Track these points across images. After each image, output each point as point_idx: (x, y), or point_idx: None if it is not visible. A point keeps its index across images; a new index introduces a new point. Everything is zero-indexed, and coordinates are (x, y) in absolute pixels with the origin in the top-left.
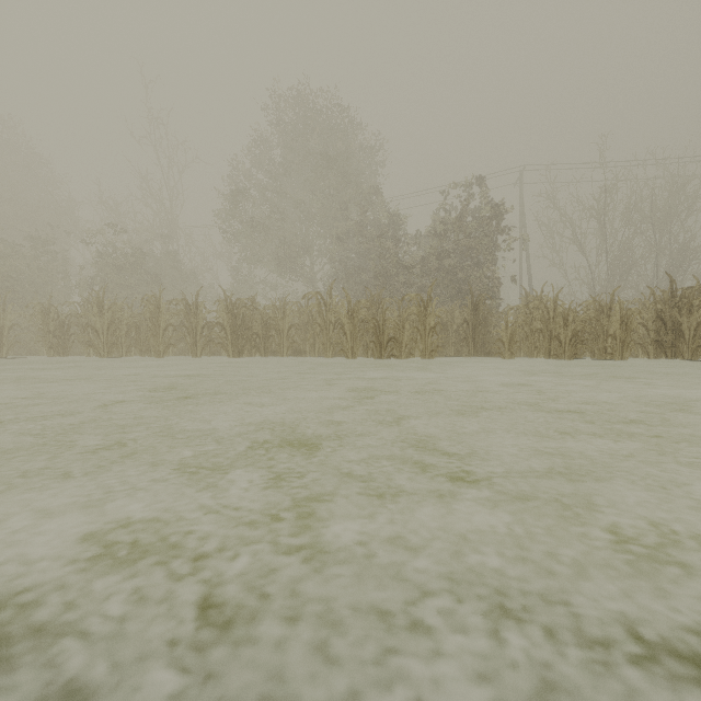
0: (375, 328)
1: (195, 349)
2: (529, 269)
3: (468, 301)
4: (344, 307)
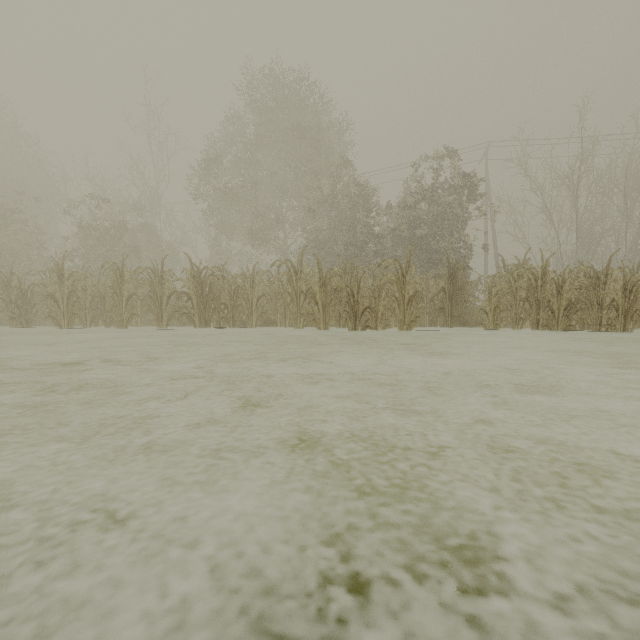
0: (348, 296)
1: (160, 320)
2: (495, 242)
3: (445, 269)
4: (315, 274)
